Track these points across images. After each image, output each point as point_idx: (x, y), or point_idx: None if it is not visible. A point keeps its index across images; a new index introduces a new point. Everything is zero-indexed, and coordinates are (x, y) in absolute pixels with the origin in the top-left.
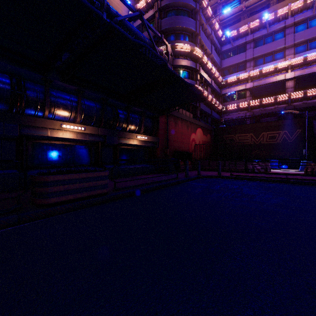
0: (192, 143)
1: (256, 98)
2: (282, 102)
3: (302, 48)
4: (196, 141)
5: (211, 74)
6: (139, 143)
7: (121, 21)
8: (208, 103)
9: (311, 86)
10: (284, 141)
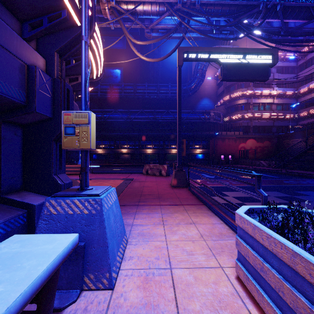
0: (241, 149)
1: None
2: None
3: None
4: (247, 147)
5: (274, 95)
6: (199, 152)
7: (186, 118)
8: (268, 118)
9: None
10: None
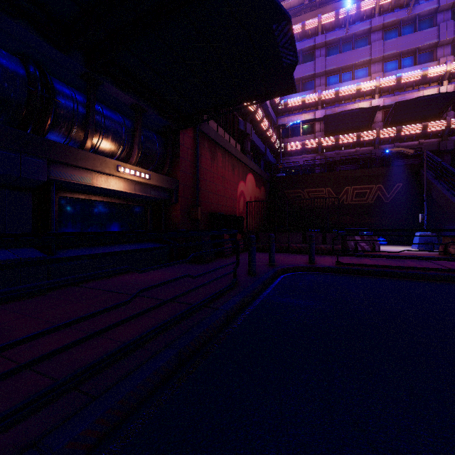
0: (241, 200)
1: (331, 134)
2: (366, 143)
3: (393, 64)
4: (246, 196)
5: None
6: (128, 189)
7: None
8: (261, 133)
9: (406, 121)
10: (378, 202)
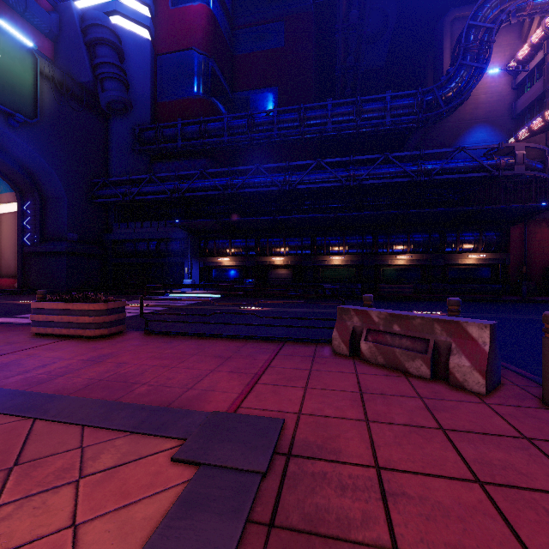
0: None
1: None
2: None
3: None
4: None
5: None
6: (474, 262)
7: (438, 170)
8: None
9: None
10: None
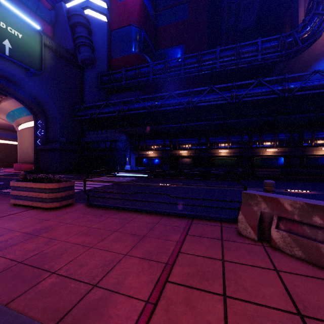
0: None
1: None
2: None
3: None
4: None
5: None
6: None
7: (298, 88)
8: None
9: None
10: None
